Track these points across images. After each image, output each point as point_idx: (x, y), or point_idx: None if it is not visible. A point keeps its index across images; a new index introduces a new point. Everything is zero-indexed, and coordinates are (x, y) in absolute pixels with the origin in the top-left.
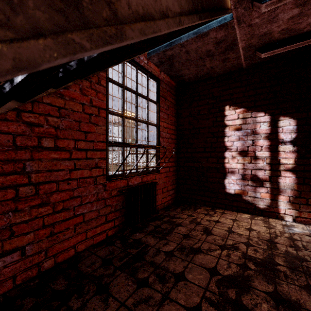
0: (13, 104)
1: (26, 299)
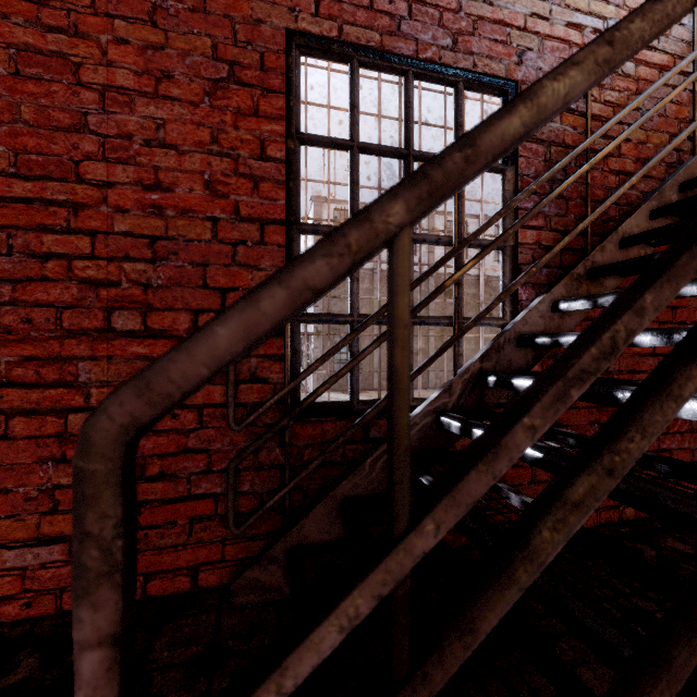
0: (616, 281)
1: (635, 544)
